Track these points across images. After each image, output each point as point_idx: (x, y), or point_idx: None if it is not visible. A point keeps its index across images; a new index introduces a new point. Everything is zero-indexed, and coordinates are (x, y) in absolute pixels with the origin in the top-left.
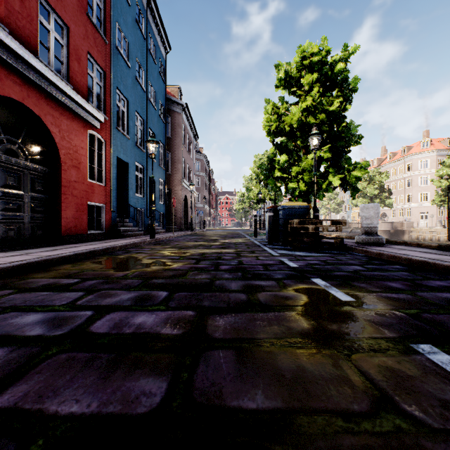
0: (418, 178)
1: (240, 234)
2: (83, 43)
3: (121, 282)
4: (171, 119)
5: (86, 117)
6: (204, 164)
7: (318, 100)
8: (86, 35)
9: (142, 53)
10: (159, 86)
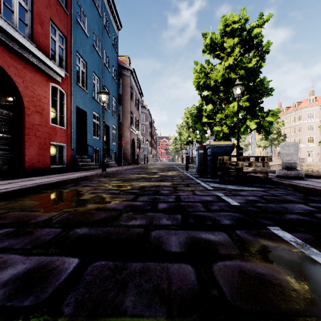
0: (306, 125)
1: (174, 167)
2: (46, 11)
3: (33, 232)
4: (122, 81)
5: (48, 71)
6: (147, 116)
7: (239, 59)
8: (48, 5)
9: (98, 27)
10: (113, 55)
